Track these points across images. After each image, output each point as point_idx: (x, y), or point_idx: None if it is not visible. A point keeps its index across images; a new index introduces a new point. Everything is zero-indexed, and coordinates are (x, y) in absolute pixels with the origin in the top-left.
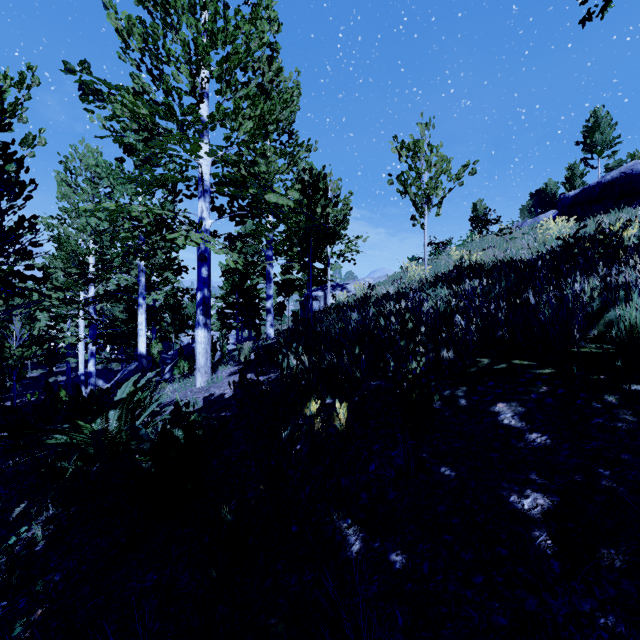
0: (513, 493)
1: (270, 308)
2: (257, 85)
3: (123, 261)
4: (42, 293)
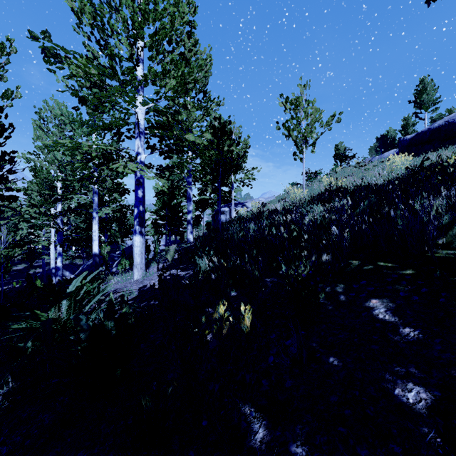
0: (397, 386)
1: (190, 220)
2: (179, 53)
3: (81, 185)
4: (13, 209)
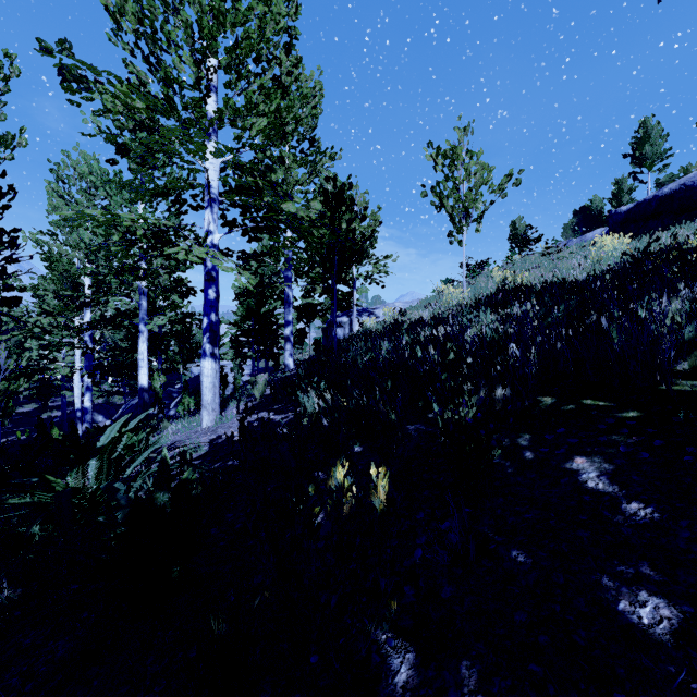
0: (621, 596)
1: (289, 335)
2: (273, 77)
3: (121, 282)
4: (14, 317)
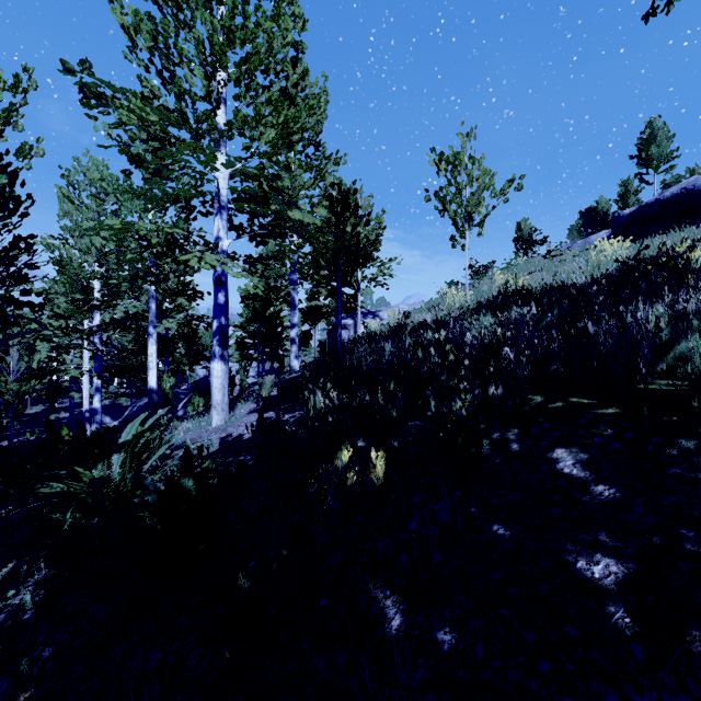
0: (580, 558)
1: (294, 338)
2: (280, 89)
3: (131, 286)
4: (38, 321)
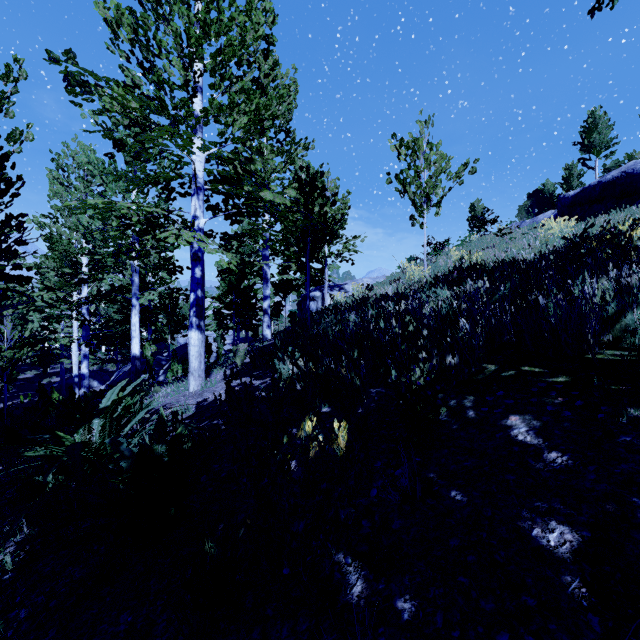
0: (536, 525)
1: (267, 309)
2: (252, 79)
3: (116, 261)
4: (25, 294)
